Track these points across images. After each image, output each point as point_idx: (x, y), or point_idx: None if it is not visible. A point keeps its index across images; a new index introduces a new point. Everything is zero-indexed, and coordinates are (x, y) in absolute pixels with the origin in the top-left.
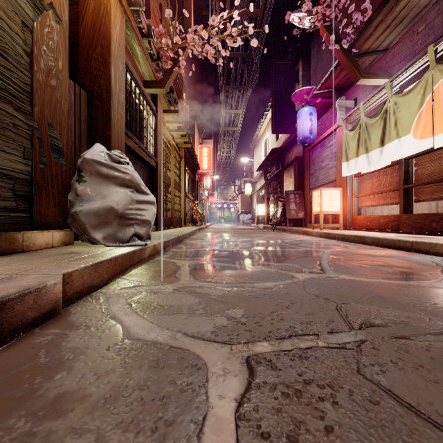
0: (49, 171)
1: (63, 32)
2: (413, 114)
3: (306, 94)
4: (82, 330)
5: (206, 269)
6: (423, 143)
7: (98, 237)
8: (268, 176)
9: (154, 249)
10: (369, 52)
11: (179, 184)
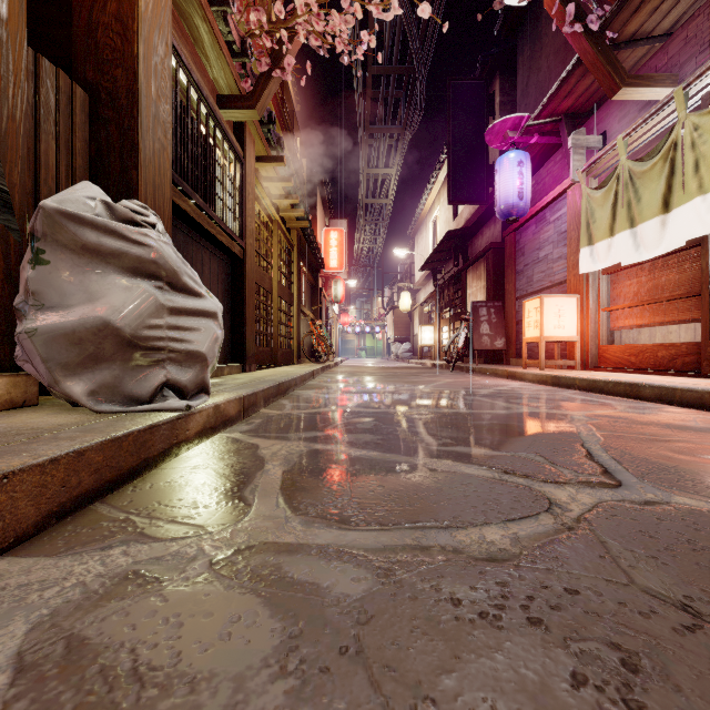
0: None
1: None
2: None
3: (513, 128)
4: None
5: (324, 470)
6: None
7: (77, 390)
8: (439, 278)
9: (215, 415)
10: (637, 39)
11: (288, 291)
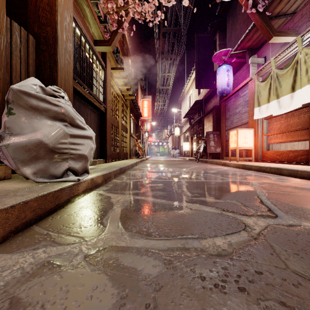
0: None
1: None
2: None
3: (224, 55)
4: None
5: (140, 209)
6: None
7: (27, 172)
8: (192, 121)
9: (91, 183)
10: (280, 15)
11: (125, 127)
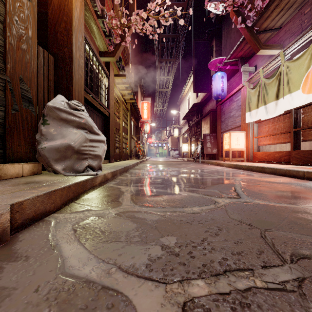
0: (20, 116)
1: (32, 8)
2: (302, 75)
3: (219, 63)
4: (19, 262)
5: (144, 194)
6: (310, 96)
7: (59, 168)
8: (190, 123)
9: (104, 177)
10: (267, 30)
11: (126, 129)
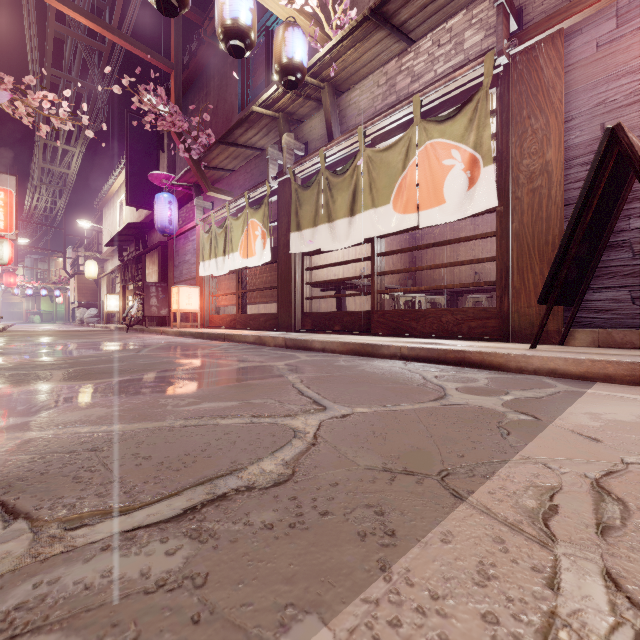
0: None
1: None
2: (239, 237)
3: (166, 179)
4: None
5: (34, 358)
6: (244, 262)
7: None
8: (124, 256)
9: None
10: (219, 168)
11: None
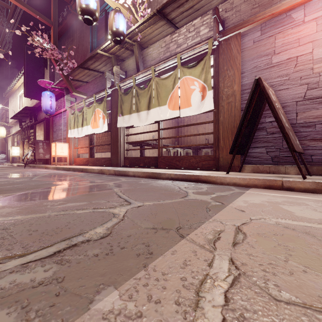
0: None
1: None
2: (90, 118)
3: (48, 84)
4: None
5: None
6: (93, 130)
7: None
8: (23, 125)
9: None
10: (79, 80)
11: None
